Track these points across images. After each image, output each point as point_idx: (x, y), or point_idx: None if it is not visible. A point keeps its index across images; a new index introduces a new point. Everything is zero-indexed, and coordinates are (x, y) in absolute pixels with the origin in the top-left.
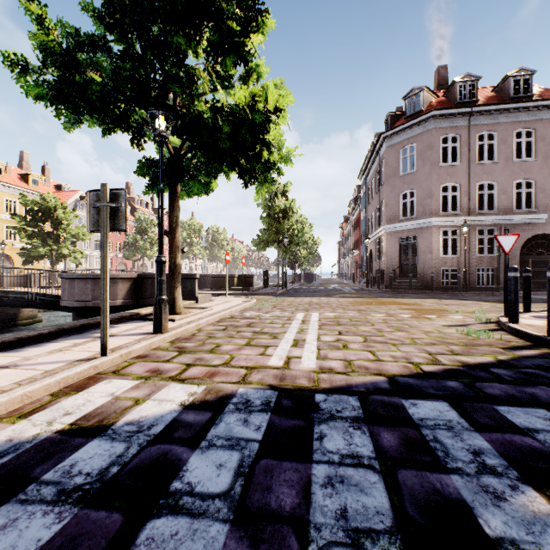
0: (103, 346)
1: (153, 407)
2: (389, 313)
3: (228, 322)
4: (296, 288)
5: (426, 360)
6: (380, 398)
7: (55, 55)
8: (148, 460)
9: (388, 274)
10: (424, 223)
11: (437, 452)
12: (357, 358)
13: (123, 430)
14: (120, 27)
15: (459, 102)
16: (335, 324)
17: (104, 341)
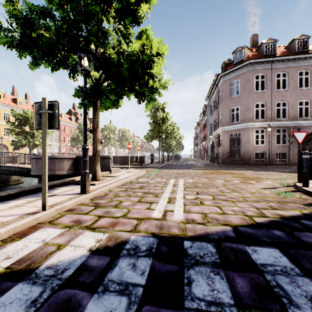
0: (44, 204)
1: (69, 252)
2: (226, 179)
3: (128, 185)
4: (169, 163)
5: (256, 213)
6: (229, 245)
7: (19, 19)
8: (54, 305)
9: (223, 155)
10: (245, 125)
11: (282, 299)
12: (210, 212)
13: (43, 274)
14: (59, 1)
15: (265, 55)
16: (194, 187)
17: (44, 201)
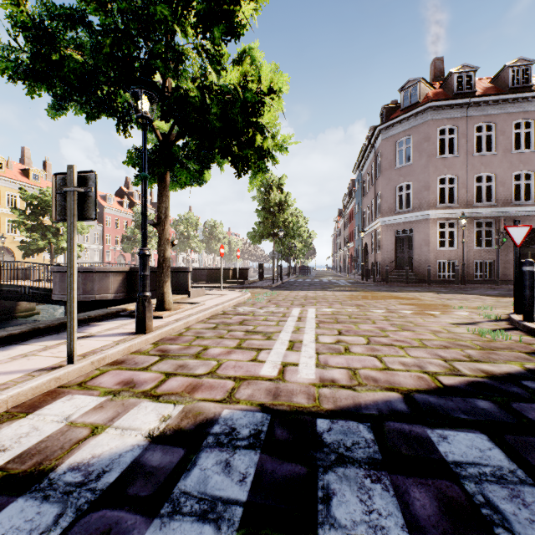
0: (70, 353)
1: (112, 440)
2: (389, 308)
3: (219, 319)
4: (291, 281)
5: (443, 369)
6: (398, 426)
7: (28, 29)
8: None
9: (384, 267)
10: (421, 215)
11: (497, 530)
12: (362, 366)
13: (62, 481)
14: None
15: (456, 93)
16: (334, 321)
17: (71, 347)
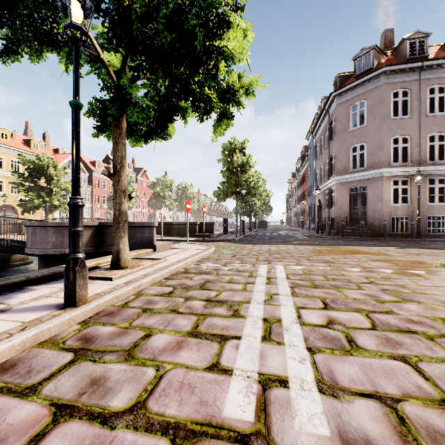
0: None
1: None
2: (364, 266)
3: (178, 280)
4: (252, 234)
5: None
6: None
7: None
8: None
9: (338, 222)
10: (375, 173)
11: None
12: (400, 391)
13: None
14: None
15: (409, 58)
16: (310, 285)
17: None
